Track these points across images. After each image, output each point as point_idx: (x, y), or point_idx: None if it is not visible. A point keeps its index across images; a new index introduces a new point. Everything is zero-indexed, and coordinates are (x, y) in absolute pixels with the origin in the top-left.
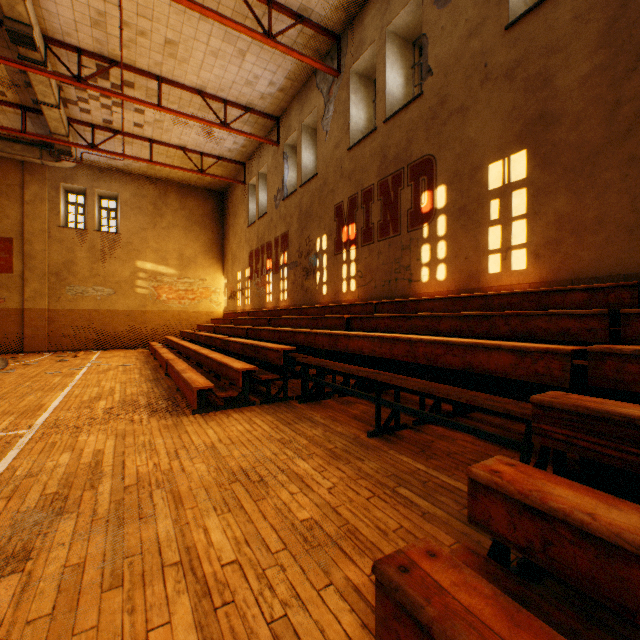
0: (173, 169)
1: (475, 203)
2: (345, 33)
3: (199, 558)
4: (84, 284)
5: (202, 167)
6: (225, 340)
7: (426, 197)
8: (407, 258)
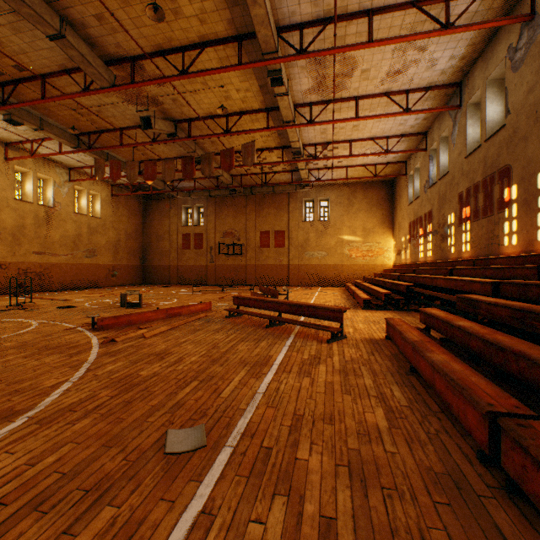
0: (358, 179)
1: (530, 197)
2: (463, 80)
3: (355, 327)
4: (312, 250)
5: (375, 173)
6: (383, 281)
7: (506, 192)
8: (496, 230)
